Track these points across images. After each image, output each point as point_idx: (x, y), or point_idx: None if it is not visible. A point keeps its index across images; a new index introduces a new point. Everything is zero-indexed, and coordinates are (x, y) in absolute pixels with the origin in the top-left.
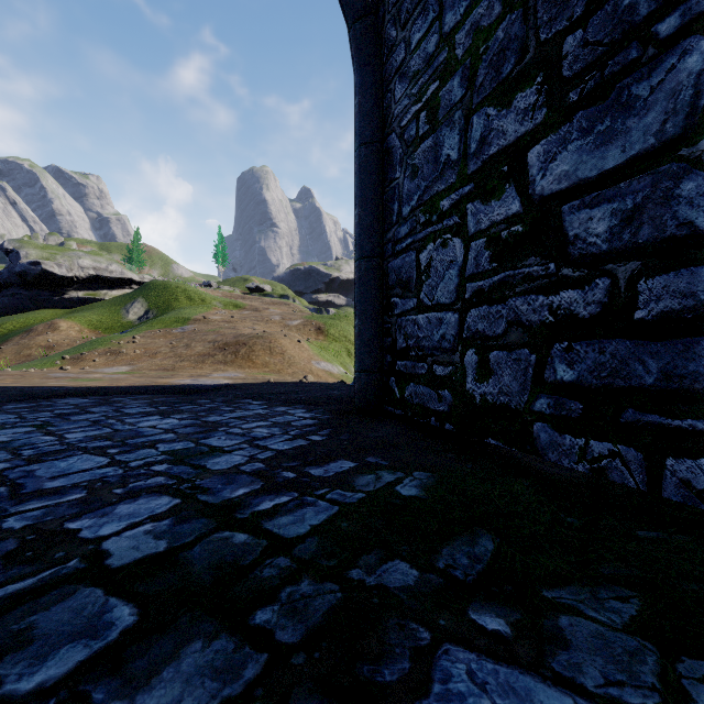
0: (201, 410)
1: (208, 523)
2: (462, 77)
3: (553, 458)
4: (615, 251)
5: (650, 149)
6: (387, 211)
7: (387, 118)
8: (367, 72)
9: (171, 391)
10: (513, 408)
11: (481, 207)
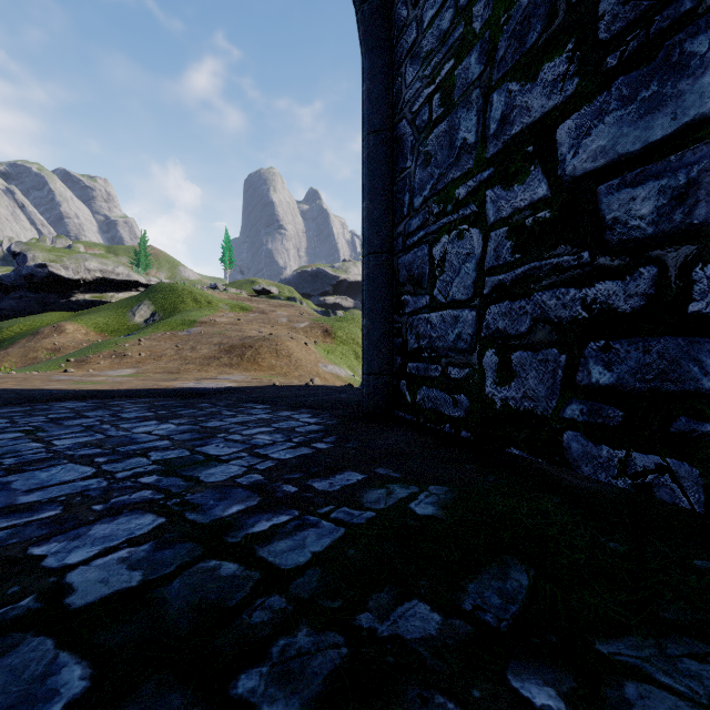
0: (201, 415)
1: (193, 548)
2: (480, 52)
3: (587, 471)
4: (663, 234)
5: (709, 113)
6: (397, 203)
7: (397, 104)
8: (376, 55)
9: (172, 394)
10: (539, 415)
11: (502, 193)
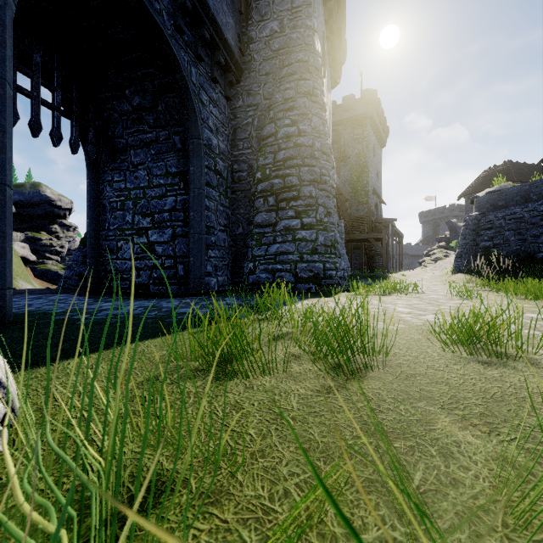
0: None
1: (94, 301)
2: (133, 203)
3: (153, 291)
4: (163, 255)
5: (167, 241)
6: (103, 224)
7: (103, 193)
8: (94, 174)
9: None
10: (146, 283)
11: (138, 237)
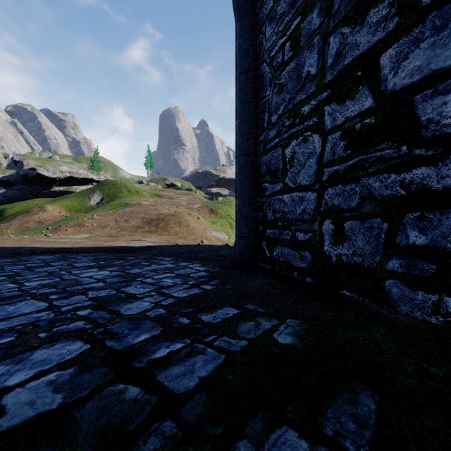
0: (128, 264)
1: (107, 372)
2: (320, 9)
3: (405, 309)
4: None
5: None
6: (260, 121)
7: (260, 52)
8: (245, 20)
9: (111, 250)
10: (366, 267)
11: (336, 107)
